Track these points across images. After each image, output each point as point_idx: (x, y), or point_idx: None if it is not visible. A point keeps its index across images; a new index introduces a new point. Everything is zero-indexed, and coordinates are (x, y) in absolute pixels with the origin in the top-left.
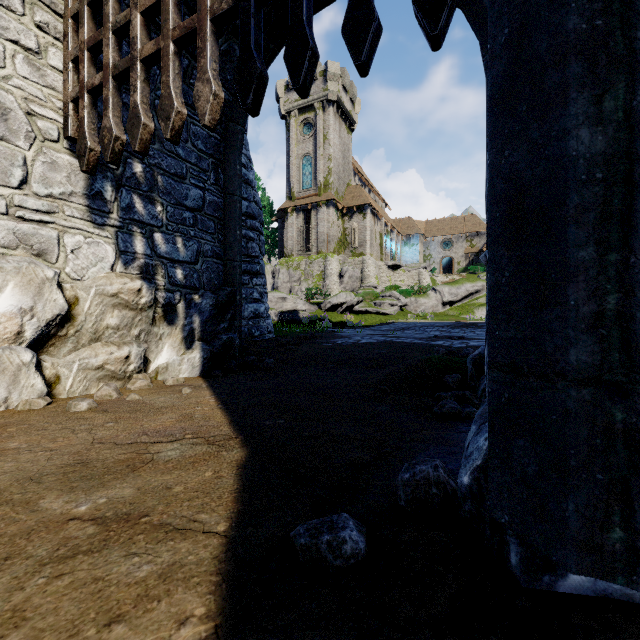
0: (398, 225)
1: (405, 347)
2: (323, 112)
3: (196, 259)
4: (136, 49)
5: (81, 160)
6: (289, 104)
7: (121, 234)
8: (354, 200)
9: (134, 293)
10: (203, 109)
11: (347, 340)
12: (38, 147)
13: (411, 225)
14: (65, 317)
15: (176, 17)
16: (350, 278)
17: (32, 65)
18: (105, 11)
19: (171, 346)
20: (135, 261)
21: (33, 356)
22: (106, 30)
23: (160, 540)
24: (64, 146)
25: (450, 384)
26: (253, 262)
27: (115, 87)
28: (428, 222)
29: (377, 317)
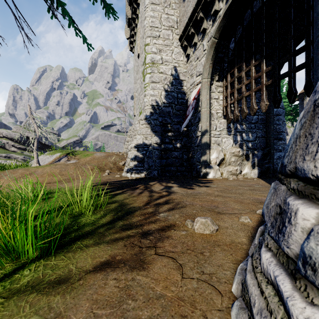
0: None
1: None
2: None
3: (255, 139)
4: (243, 94)
5: (227, 121)
6: None
7: (234, 136)
8: None
9: (238, 152)
10: (262, 108)
11: None
12: (218, 120)
13: None
14: (222, 159)
15: (254, 85)
16: None
17: (217, 102)
18: (234, 85)
19: (247, 167)
20: (237, 143)
21: (218, 167)
22: (235, 90)
23: (260, 191)
24: (222, 117)
25: None
26: (279, 134)
27: (237, 103)
28: None
29: None
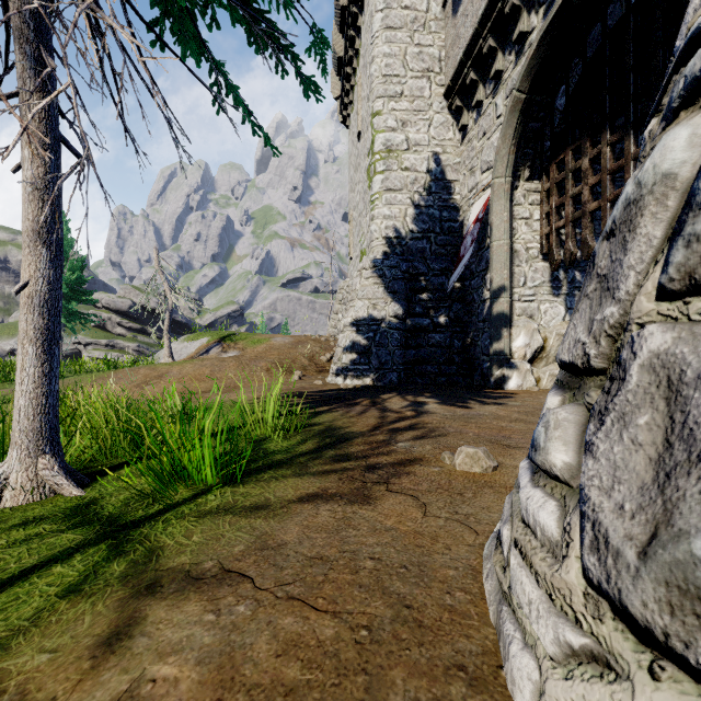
0: None
1: None
2: None
3: None
4: (585, 207)
5: (551, 266)
6: None
7: (568, 298)
8: None
9: None
10: None
11: None
12: (529, 264)
13: None
14: (540, 348)
15: (610, 187)
16: None
17: (527, 225)
18: (566, 188)
19: None
20: None
21: (530, 367)
22: (567, 198)
23: None
24: (540, 258)
25: None
26: None
27: (571, 226)
28: None
29: None
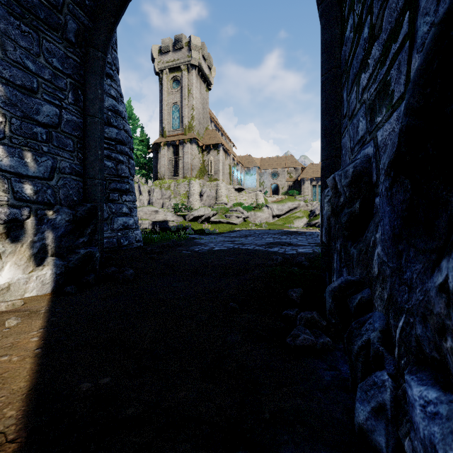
0: (242, 160)
1: (249, 254)
2: (188, 73)
3: (50, 175)
4: None
5: None
6: (162, 64)
7: None
8: (211, 140)
9: None
10: None
11: (203, 247)
12: None
13: (251, 160)
14: None
15: None
16: (208, 197)
17: None
18: None
19: (15, 264)
20: None
21: None
22: None
23: None
24: None
25: (294, 299)
26: (123, 181)
27: None
28: (262, 159)
29: (227, 226)
